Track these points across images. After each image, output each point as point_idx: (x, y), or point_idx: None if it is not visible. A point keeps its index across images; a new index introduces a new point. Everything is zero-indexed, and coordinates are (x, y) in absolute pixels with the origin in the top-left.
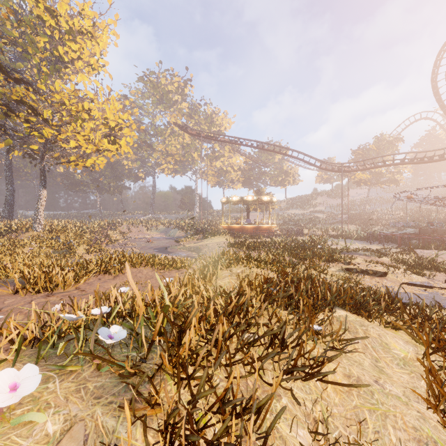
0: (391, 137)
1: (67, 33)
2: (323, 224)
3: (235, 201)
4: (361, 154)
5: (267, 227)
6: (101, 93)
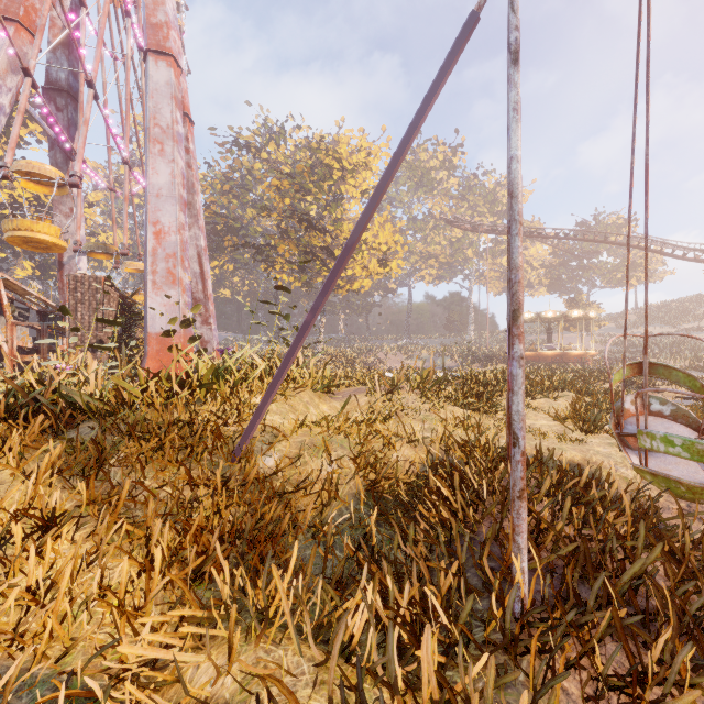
0: None
1: (348, 172)
2: (700, 350)
3: (528, 319)
4: None
5: (579, 354)
6: (377, 223)
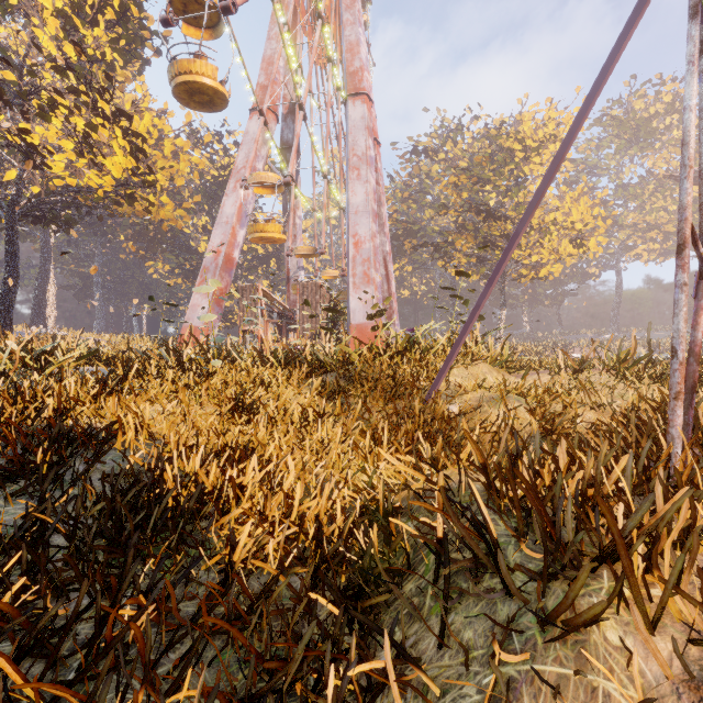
0: None
1: (533, 151)
2: None
3: None
4: None
5: None
6: (569, 198)
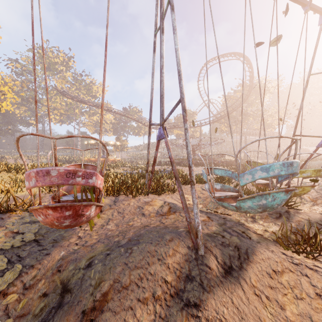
0: (191, 112)
1: None
2: None
3: (95, 144)
4: (178, 119)
5: (113, 159)
6: None
